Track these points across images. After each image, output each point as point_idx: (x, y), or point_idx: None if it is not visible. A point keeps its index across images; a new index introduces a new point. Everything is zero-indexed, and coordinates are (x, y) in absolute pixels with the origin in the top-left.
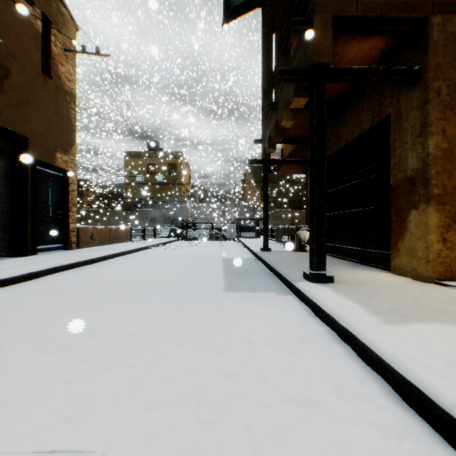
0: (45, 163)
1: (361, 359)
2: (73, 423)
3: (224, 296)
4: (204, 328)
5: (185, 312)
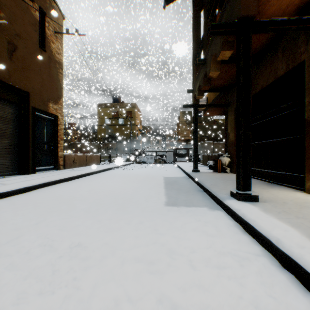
0: (41, 110)
1: (309, 292)
2: None
3: (165, 210)
4: (148, 243)
5: (133, 225)
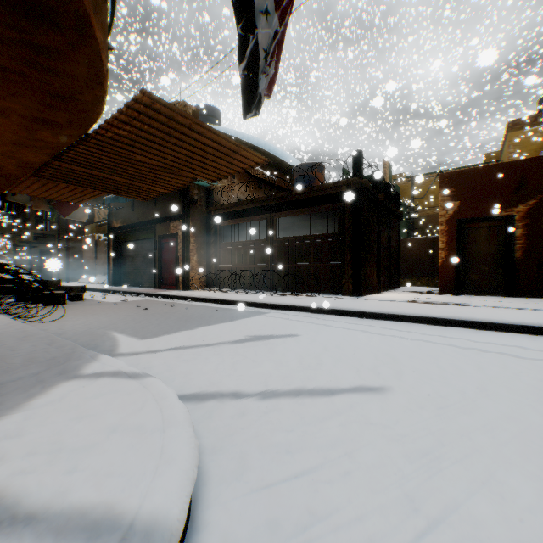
0: None
1: None
2: None
3: None
4: None
5: None
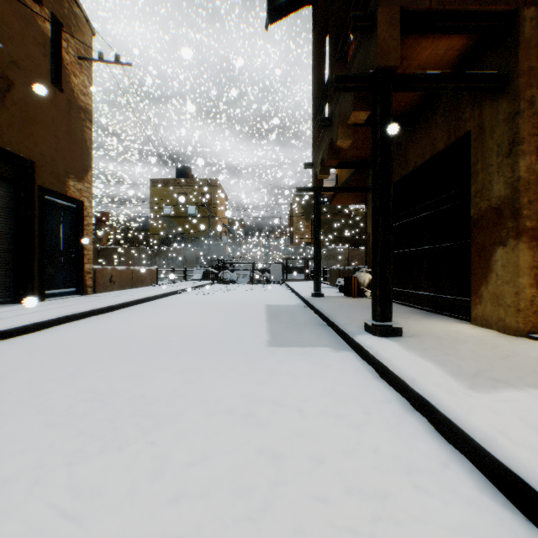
0: (56, 192)
1: (441, 435)
2: (74, 520)
3: (267, 352)
4: (244, 393)
5: (220, 372)
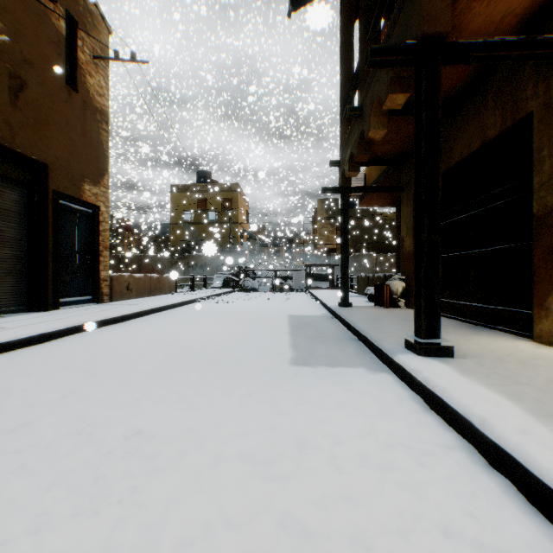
0: (70, 196)
1: (535, 507)
2: None
3: (290, 373)
4: (262, 429)
5: (235, 398)
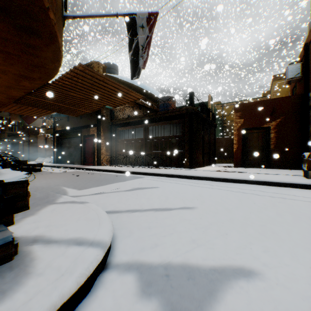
0: None
1: None
2: None
3: None
4: None
5: None
